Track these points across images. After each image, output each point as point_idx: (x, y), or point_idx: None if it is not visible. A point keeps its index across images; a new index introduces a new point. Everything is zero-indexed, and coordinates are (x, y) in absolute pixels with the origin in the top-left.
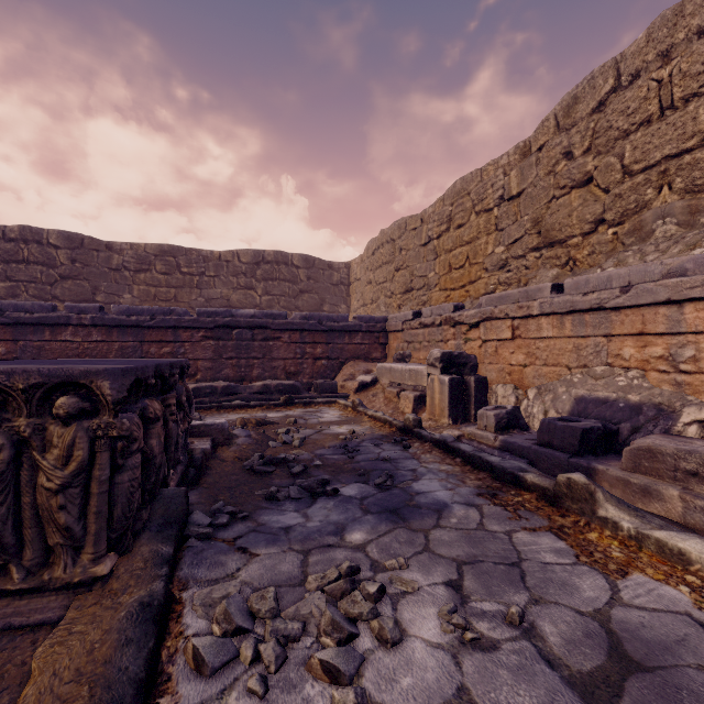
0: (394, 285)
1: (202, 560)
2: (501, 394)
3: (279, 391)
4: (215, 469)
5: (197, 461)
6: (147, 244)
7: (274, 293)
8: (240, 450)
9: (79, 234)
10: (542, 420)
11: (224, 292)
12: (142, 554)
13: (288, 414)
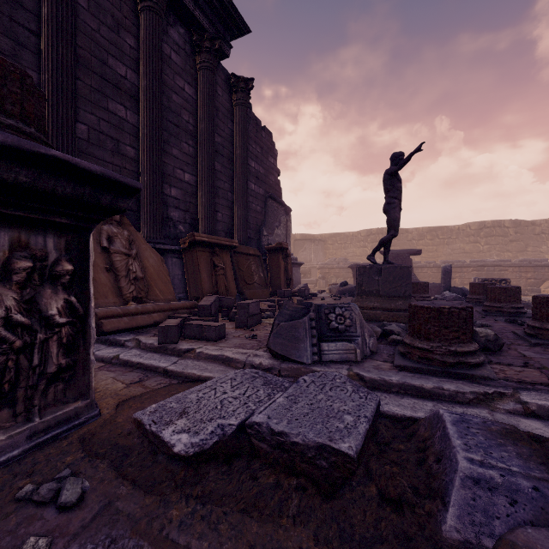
0: None
1: None
2: None
3: None
4: None
5: None
6: (423, 228)
7: (491, 243)
8: None
9: None
10: None
11: (461, 245)
12: None
13: None
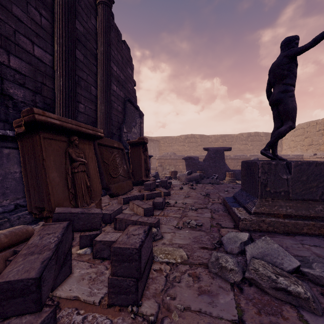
0: (304, 143)
1: None
2: None
3: None
4: None
5: None
6: (217, 135)
7: (254, 145)
8: None
9: (202, 134)
10: None
11: (238, 146)
12: None
13: None
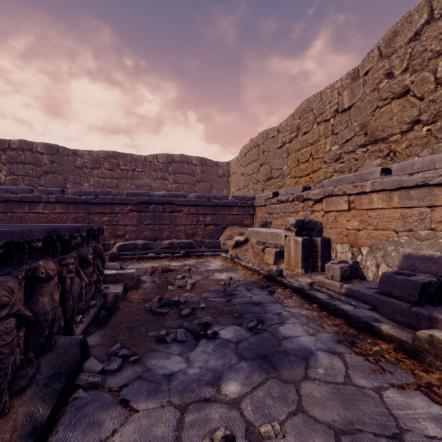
0: (259, 175)
1: (81, 418)
2: (339, 250)
3: (180, 246)
4: (123, 309)
5: (108, 304)
6: (99, 151)
7: (180, 182)
8: (145, 293)
9: (56, 145)
10: (383, 274)
11: (148, 181)
12: (15, 419)
13: (186, 263)
